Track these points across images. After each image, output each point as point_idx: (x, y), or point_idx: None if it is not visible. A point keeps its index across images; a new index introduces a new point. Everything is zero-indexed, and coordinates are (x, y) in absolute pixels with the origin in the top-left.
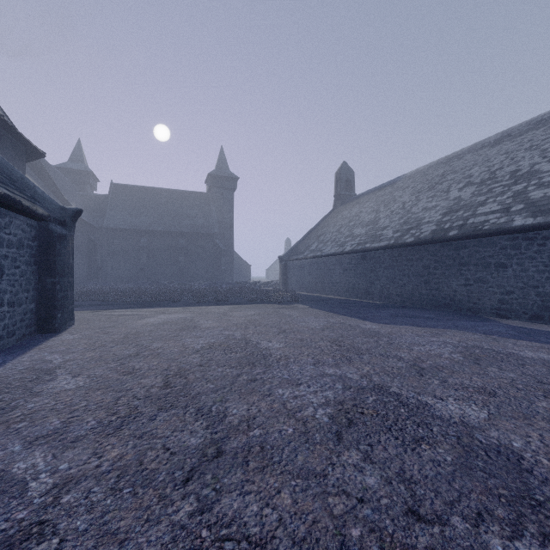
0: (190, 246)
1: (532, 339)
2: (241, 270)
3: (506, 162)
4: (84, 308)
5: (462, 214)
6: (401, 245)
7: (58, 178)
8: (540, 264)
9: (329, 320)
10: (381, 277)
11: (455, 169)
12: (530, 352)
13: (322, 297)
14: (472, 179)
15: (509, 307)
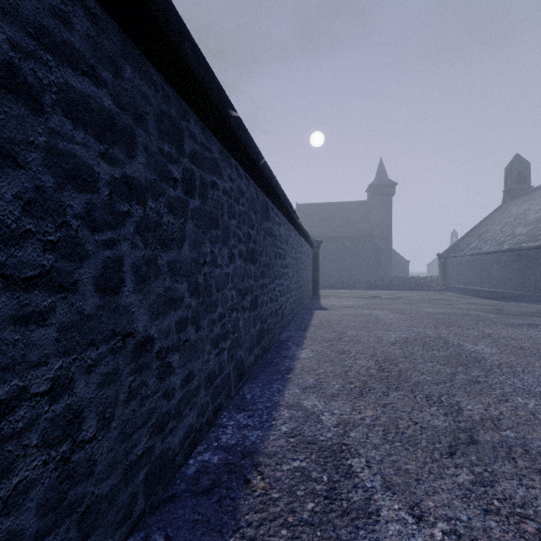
0: (354, 247)
1: None
2: (399, 266)
3: None
4: None
5: None
6: None
7: None
8: None
9: (465, 299)
10: (535, 272)
11: None
12: None
13: (477, 289)
14: None
15: None
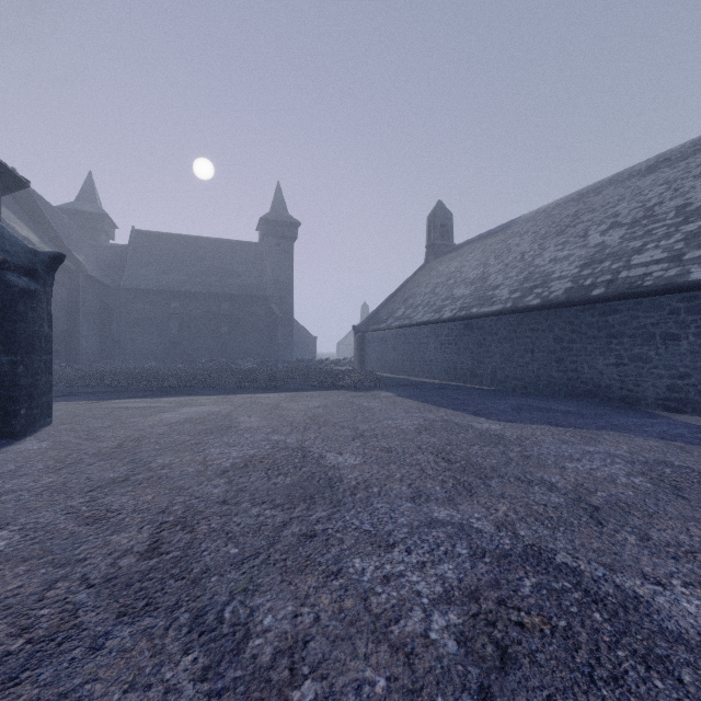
0: (236, 312)
1: None
2: (304, 344)
3: (668, 195)
4: (81, 396)
5: (610, 265)
6: (522, 309)
7: (61, 222)
8: None
9: (426, 415)
10: (493, 353)
11: (593, 207)
12: None
13: (412, 381)
14: (619, 218)
15: (683, 396)
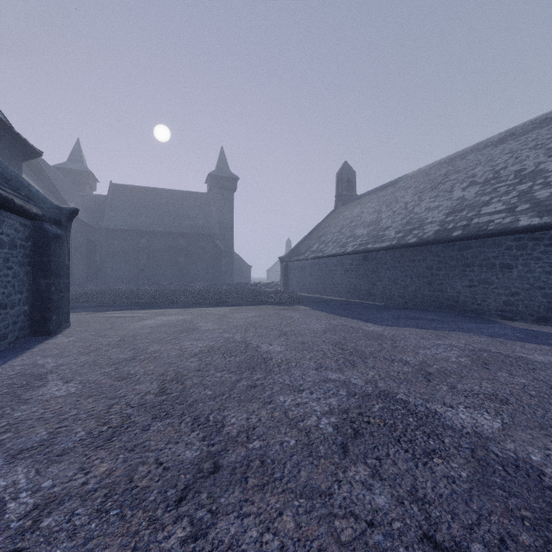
0: (190, 246)
1: (540, 341)
2: (242, 271)
3: (510, 162)
4: (82, 309)
5: (466, 214)
6: (404, 245)
7: (57, 178)
8: (546, 265)
9: (331, 322)
10: (383, 278)
11: (458, 169)
12: (540, 356)
13: (323, 299)
14: (475, 178)
15: (514, 308)
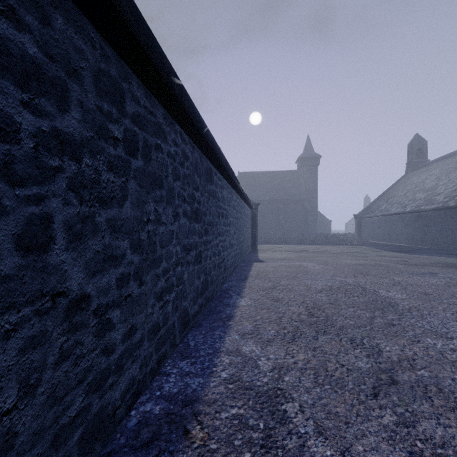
0: (286, 209)
1: None
2: (323, 224)
3: None
4: None
5: None
6: (445, 208)
7: None
8: None
9: (377, 252)
10: (432, 230)
11: None
12: None
13: (386, 244)
14: None
15: None
